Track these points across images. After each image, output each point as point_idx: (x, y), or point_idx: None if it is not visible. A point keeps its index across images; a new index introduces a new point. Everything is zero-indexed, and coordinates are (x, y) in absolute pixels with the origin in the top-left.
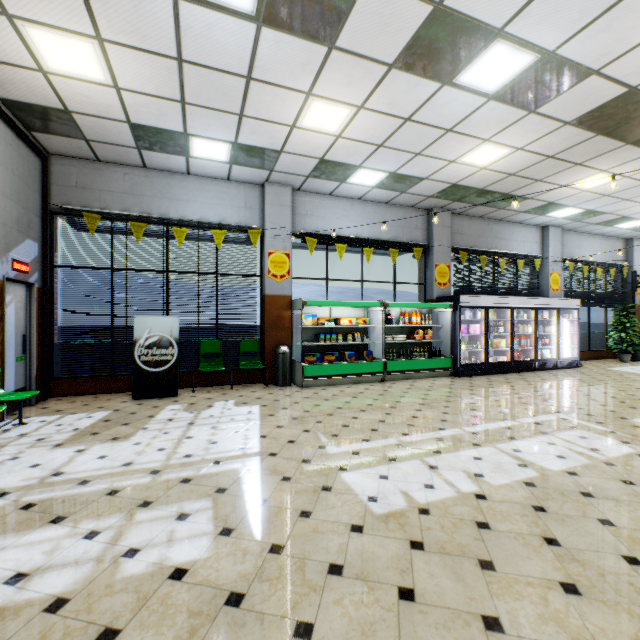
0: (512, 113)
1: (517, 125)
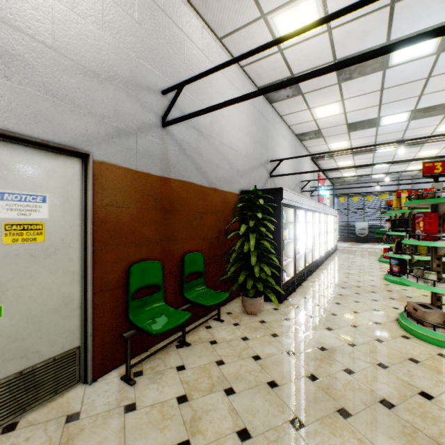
0: None
1: None
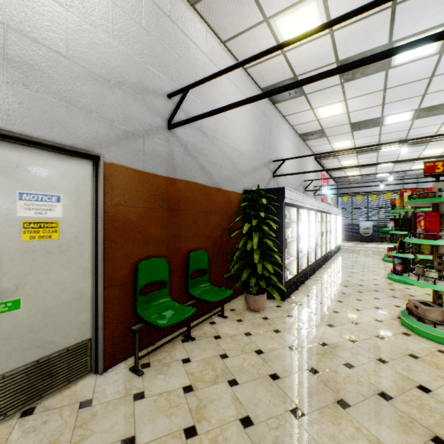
0: None
1: None
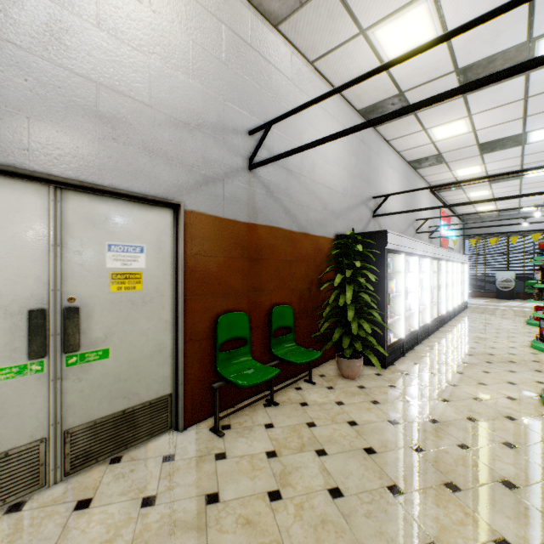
0: None
1: None
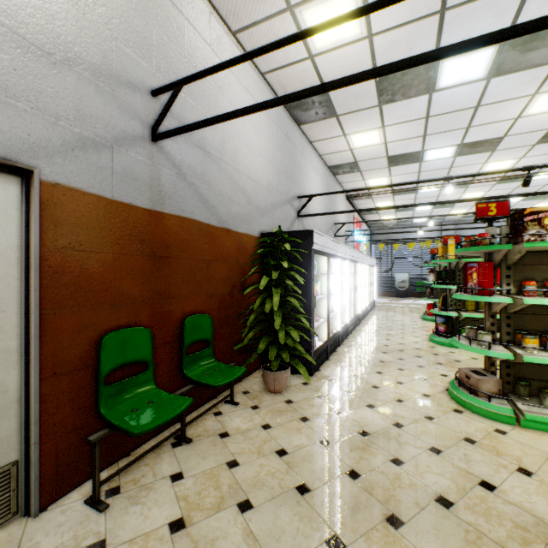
0: (536, 200)
1: (544, 201)
